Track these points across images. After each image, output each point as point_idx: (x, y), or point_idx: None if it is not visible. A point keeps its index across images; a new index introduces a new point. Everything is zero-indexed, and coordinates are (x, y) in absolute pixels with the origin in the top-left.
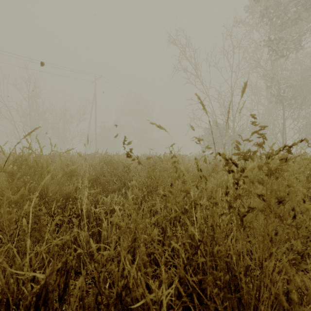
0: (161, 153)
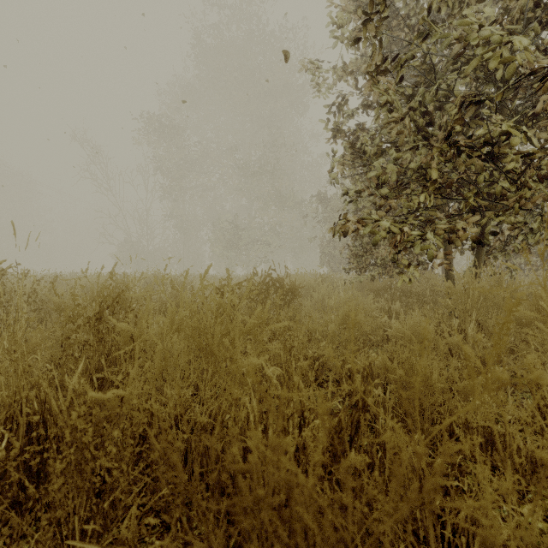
0: (58, 270)
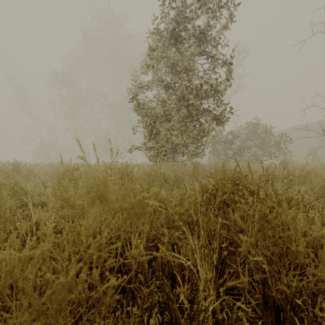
0: None
